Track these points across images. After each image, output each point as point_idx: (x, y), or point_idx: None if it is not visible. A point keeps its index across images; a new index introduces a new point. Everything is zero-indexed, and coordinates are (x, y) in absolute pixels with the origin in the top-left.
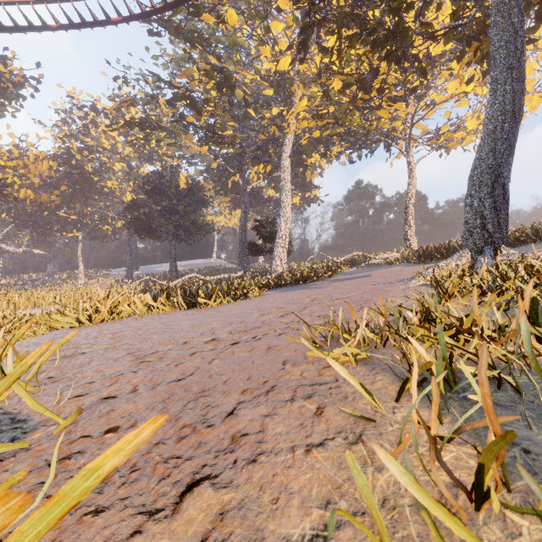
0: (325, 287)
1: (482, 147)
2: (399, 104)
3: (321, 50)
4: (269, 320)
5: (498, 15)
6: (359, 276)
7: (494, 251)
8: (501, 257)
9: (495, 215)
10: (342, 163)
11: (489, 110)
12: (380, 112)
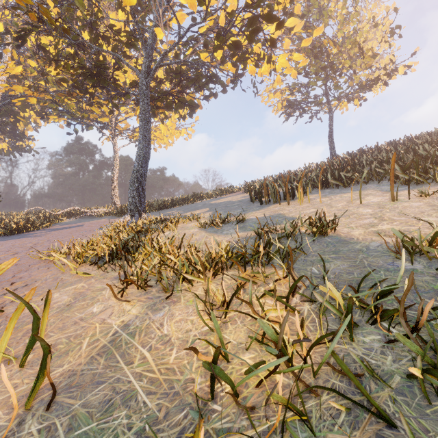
0: (44, 235)
1: (135, 168)
2: (106, 108)
3: (39, 47)
4: (4, 257)
5: (141, 110)
6: (74, 226)
7: (139, 215)
8: (142, 217)
9: (140, 199)
10: (60, 125)
11: (137, 152)
12: (93, 107)
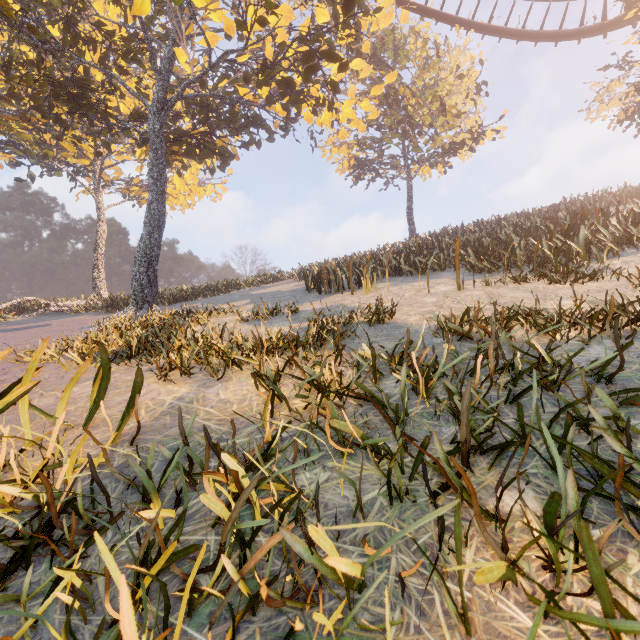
0: None
1: (142, 240)
2: (86, 145)
3: None
4: None
5: (152, 158)
6: (35, 326)
7: (150, 307)
8: (153, 311)
9: (150, 285)
10: None
11: (146, 217)
12: (63, 142)
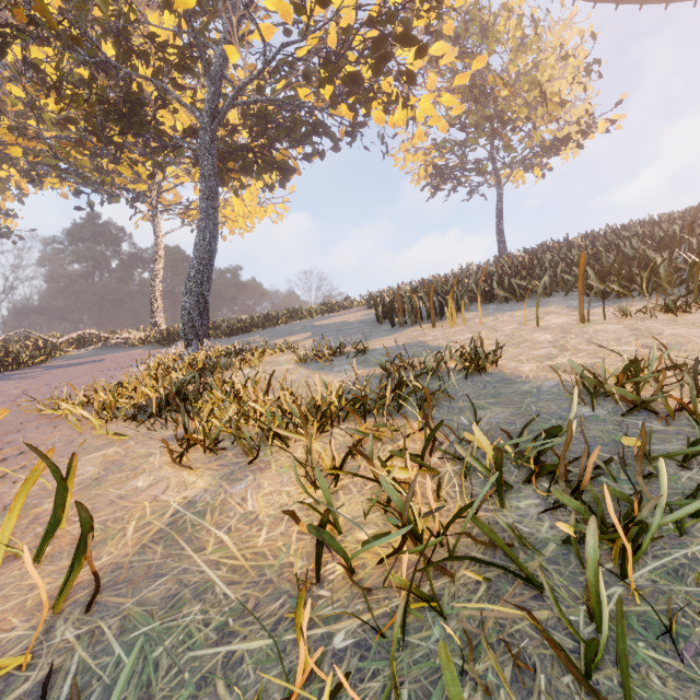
0: (39, 376)
1: (192, 267)
2: (143, 168)
3: (29, 64)
4: None
5: (203, 175)
6: (89, 361)
7: (200, 343)
8: (204, 347)
9: (200, 318)
10: (63, 193)
11: (197, 241)
12: (120, 167)
